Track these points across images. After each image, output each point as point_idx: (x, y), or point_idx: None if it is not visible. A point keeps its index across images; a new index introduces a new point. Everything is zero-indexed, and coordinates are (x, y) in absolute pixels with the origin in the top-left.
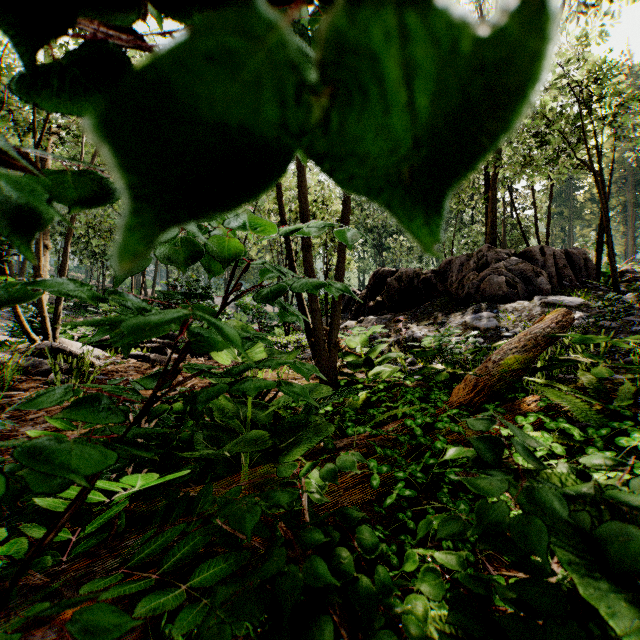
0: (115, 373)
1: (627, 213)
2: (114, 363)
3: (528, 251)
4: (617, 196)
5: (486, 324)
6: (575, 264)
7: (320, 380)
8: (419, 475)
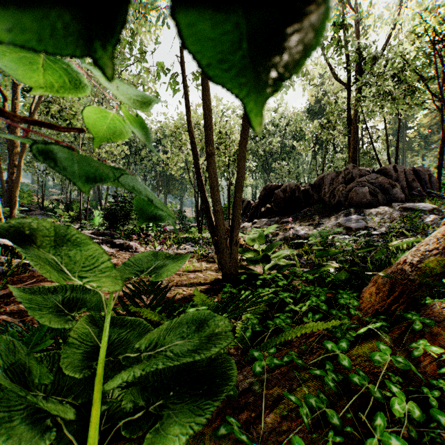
0: None
1: None
2: None
3: (384, 169)
4: (438, 133)
5: (356, 225)
6: (421, 178)
7: (222, 274)
8: None
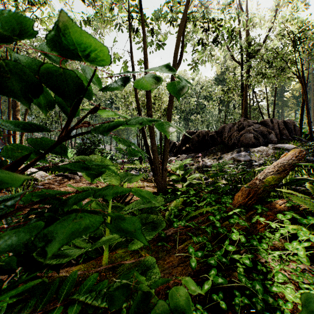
0: (47, 184)
1: (310, 103)
2: (49, 179)
3: (264, 121)
4: None
5: (244, 158)
6: (289, 128)
7: (157, 189)
8: (224, 260)
